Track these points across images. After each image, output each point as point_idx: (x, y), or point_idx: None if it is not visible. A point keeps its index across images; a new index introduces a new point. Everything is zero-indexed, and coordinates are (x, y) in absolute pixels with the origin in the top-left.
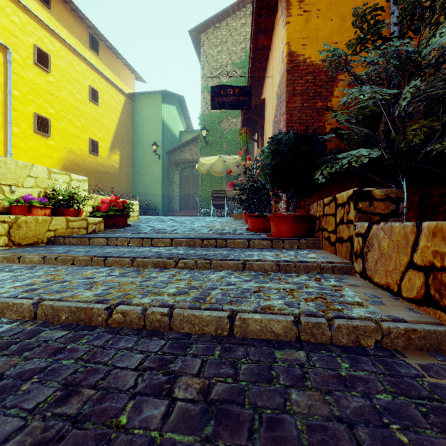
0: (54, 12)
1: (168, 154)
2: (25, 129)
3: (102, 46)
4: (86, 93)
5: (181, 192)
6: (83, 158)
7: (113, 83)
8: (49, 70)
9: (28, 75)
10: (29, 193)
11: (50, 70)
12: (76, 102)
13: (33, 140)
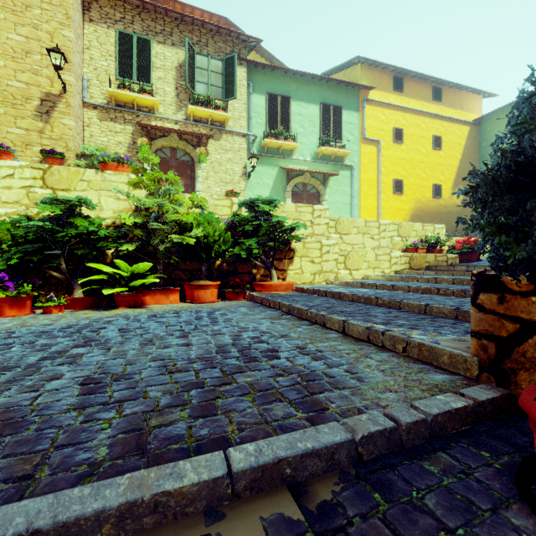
0: (405, 92)
1: None
2: (388, 193)
3: (444, 90)
4: (429, 144)
5: None
6: (427, 204)
7: (455, 120)
8: (402, 141)
9: (389, 153)
10: (413, 240)
11: (403, 141)
12: (421, 156)
13: (392, 200)
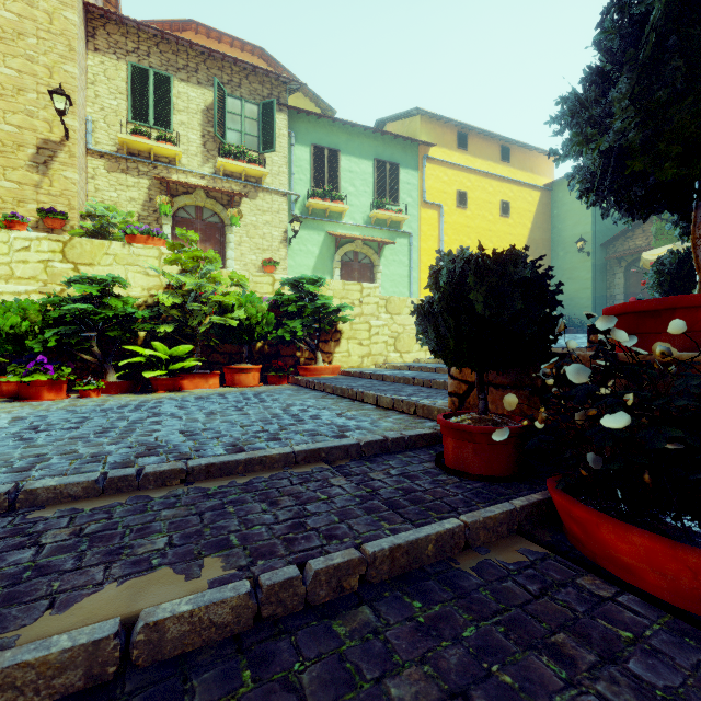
0: (470, 150)
1: (604, 246)
2: None
3: (512, 150)
4: (496, 211)
5: (627, 298)
6: None
7: (525, 184)
8: (466, 206)
9: (453, 219)
10: None
11: (467, 206)
12: (488, 224)
13: None
